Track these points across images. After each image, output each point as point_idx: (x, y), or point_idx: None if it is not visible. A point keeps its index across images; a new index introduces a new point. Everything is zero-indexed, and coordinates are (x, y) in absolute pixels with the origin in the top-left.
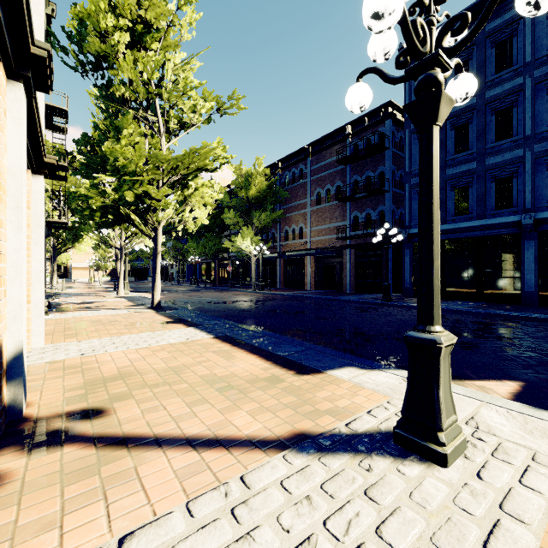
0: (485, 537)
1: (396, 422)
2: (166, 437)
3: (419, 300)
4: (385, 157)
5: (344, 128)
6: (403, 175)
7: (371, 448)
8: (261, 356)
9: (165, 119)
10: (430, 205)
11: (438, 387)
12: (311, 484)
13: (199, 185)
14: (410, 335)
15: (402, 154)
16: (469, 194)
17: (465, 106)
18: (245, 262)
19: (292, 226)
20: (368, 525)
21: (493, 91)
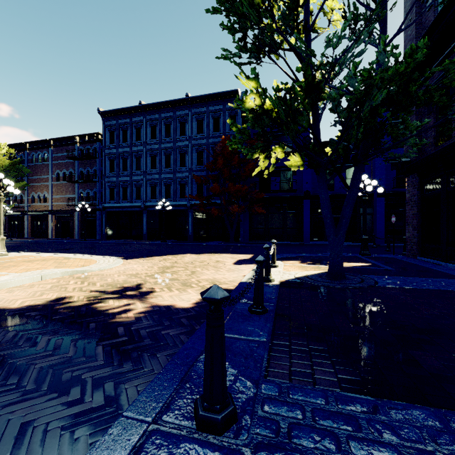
0: None
1: None
2: None
3: None
4: (97, 162)
5: (75, 137)
6: None
7: None
8: None
9: None
10: None
11: None
12: None
13: None
14: None
15: None
16: (128, 191)
17: (126, 151)
18: None
19: (38, 193)
20: None
21: (135, 148)
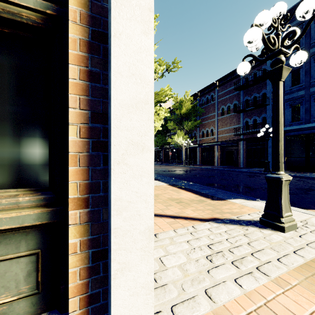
0: (295, 250)
1: (261, 215)
2: (159, 214)
3: (272, 160)
4: (266, 83)
5: None
6: None
7: (248, 224)
8: (193, 193)
9: None
10: (277, 117)
11: (281, 198)
12: (221, 230)
13: (157, 110)
14: (268, 175)
15: None
16: None
17: None
18: (178, 150)
19: (206, 129)
20: (244, 242)
21: None
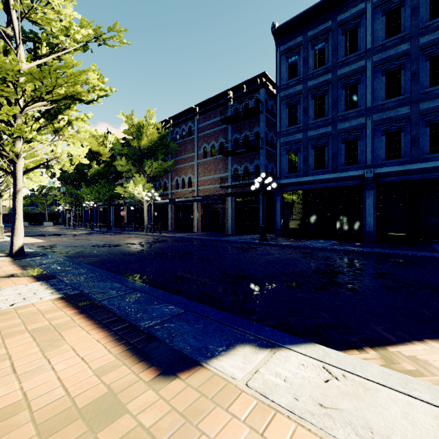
0: None
1: None
2: None
3: None
4: (260, 119)
5: (226, 93)
6: (274, 137)
7: None
8: (112, 333)
9: (33, 42)
10: None
11: None
12: None
13: (73, 117)
14: None
15: (273, 119)
16: (326, 152)
17: (322, 80)
18: (139, 208)
19: (182, 176)
20: None
21: (343, 69)
